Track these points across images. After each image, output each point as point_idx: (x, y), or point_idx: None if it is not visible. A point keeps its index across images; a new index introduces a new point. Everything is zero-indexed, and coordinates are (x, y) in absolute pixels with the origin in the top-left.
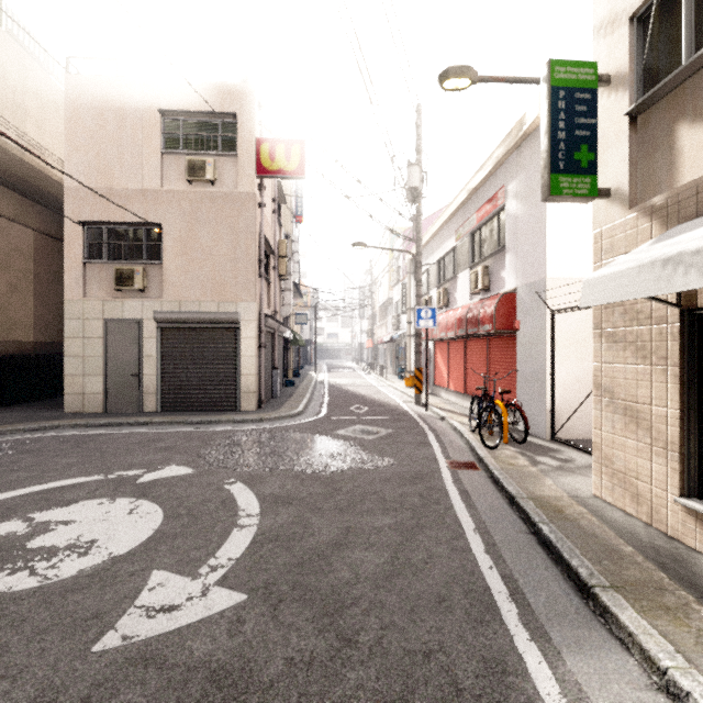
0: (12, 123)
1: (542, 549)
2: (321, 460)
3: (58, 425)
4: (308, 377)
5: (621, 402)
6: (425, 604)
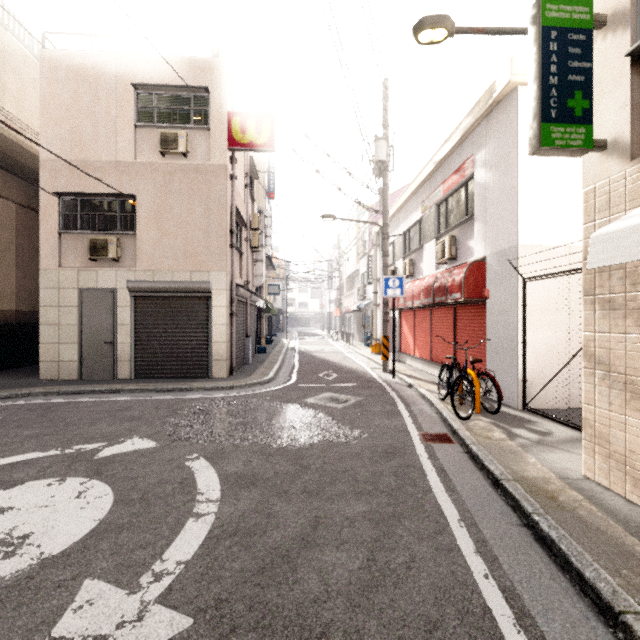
0: None
1: (541, 548)
2: (289, 432)
3: (30, 393)
4: (279, 344)
5: (620, 376)
6: (413, 635)
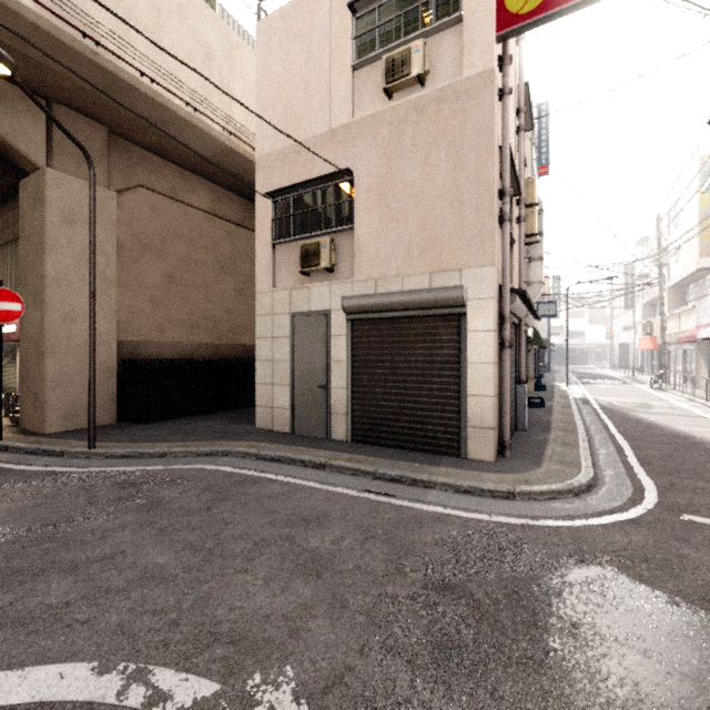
0: (218, 107)
1: None
2: None
3: (230, 451)
4: (556, 391)
5: None
6: None
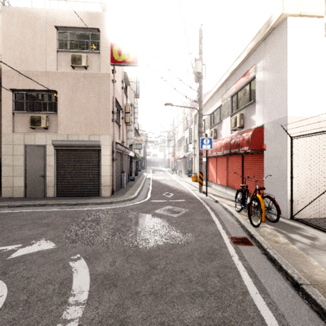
0: None
1: None
2: (144, 235)
3: None
4: (142, 175)
5: None
6: None
